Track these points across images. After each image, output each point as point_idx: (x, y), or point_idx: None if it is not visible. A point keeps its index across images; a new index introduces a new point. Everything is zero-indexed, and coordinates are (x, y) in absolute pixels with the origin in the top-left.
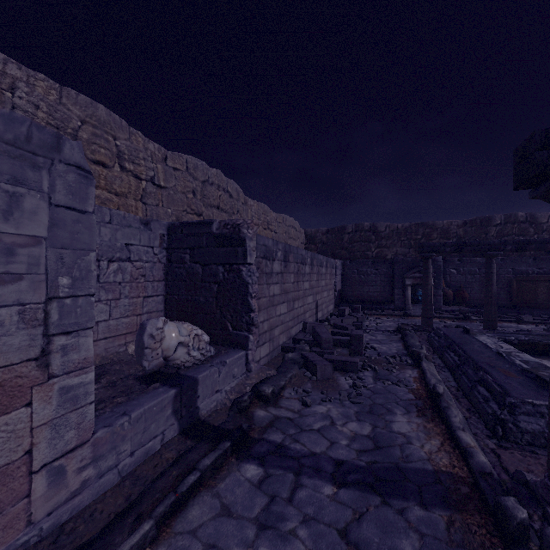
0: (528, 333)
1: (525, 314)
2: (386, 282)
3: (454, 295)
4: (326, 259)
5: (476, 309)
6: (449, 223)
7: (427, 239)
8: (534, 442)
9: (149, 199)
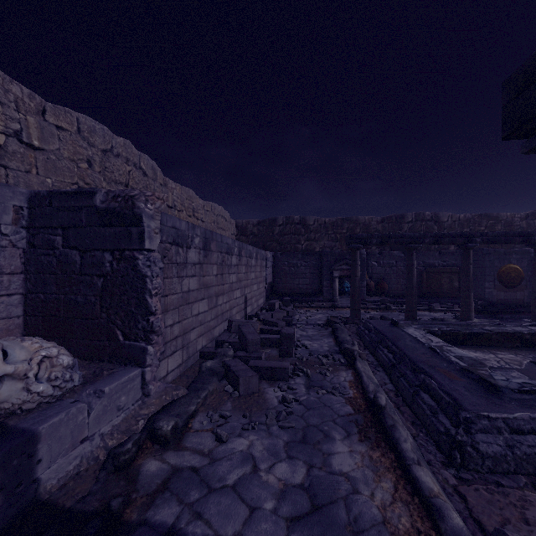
0: (447, 322)
1: (434, 302)
2: (315, 274)
3: (375, 286)
4: (256, 251)
5: (395, 299)
6: (370, 219)
7: (351, 233)
8: (495, 468)
9: (11, 161)
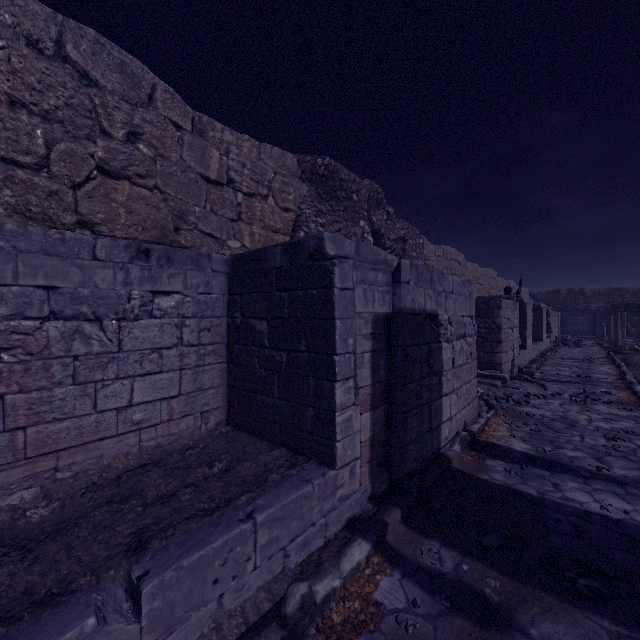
0: None
1: None
2: (590, 324)
3: (636, 331)
4: (556, 313)
5: None
6: (638, 289)
7: (621, 298)
8: None
9: None
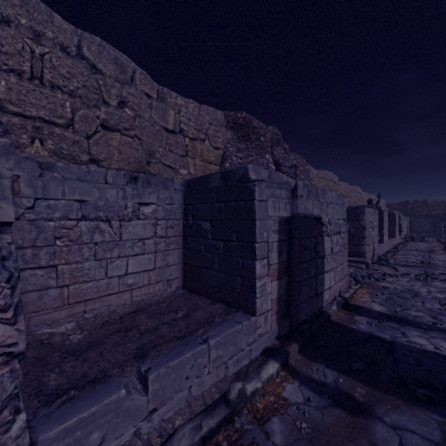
0: None
1: None
2: (431, 226)
3: None
4: (405, 218)
5: None
6: None
7: None
8: None
9: None
